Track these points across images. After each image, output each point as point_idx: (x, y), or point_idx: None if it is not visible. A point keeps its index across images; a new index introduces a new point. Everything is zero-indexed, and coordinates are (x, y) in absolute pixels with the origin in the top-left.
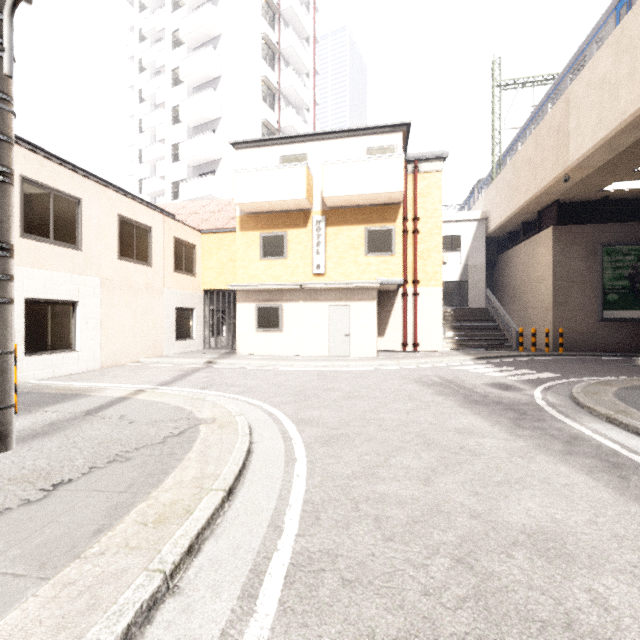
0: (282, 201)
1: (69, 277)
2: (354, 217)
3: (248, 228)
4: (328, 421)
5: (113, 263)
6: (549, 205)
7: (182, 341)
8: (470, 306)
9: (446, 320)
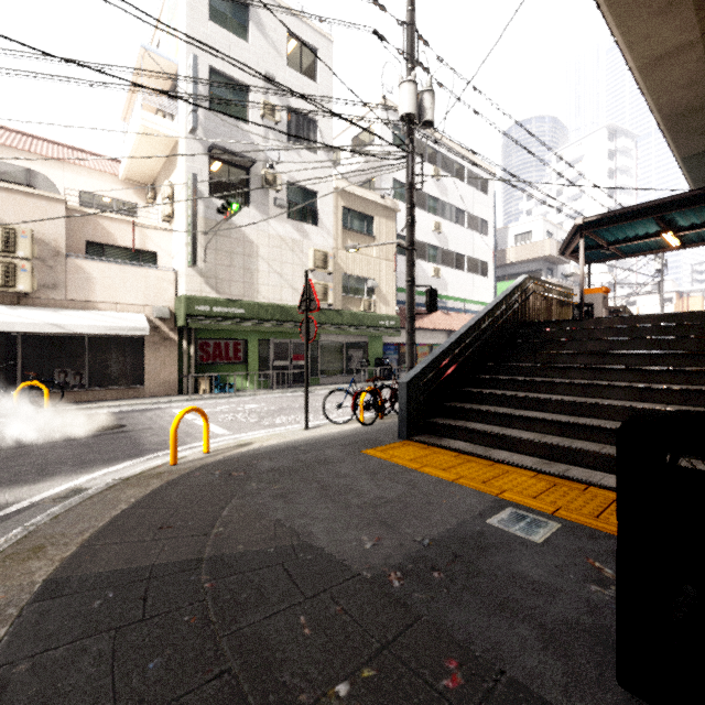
0: None
1: None
2: None
3: None
4: None
5: None
6: None
7: None
8: None
9: None
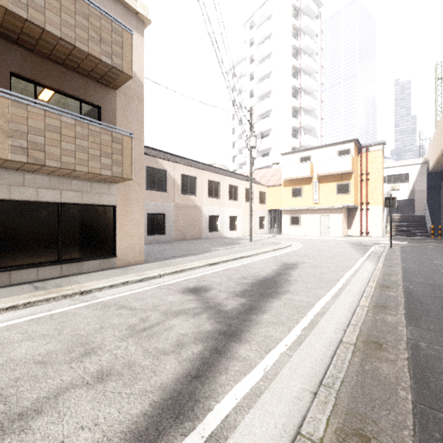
0: (300, 176)
1: (236, 209)
2: (331, 179)
3: (286, 186)
4: (309, 244)
5: (244, 204)
6: None
7: (261, 229)
8: (415, 213)
9: (393, 221)
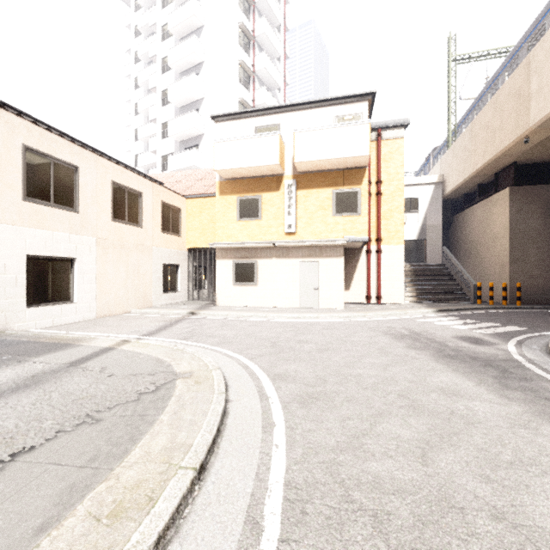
0: (257, 167)
1: (67, 236)
2: (322, 181)
3: (226, 192)
4: (304, 376)
5: (107, 224)
6: (506, 167)
7: (169, 293)
8: (428, 262)
9: (406, 275)
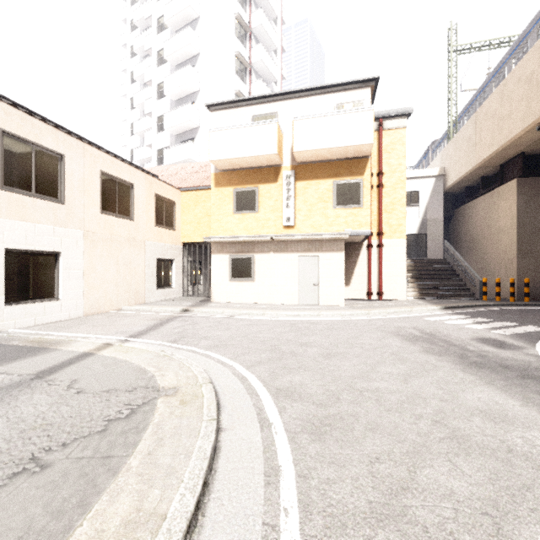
0: (254, 157)
1: (51, 229)
2: (323, 171)
3: (222, 184)
4: (312, 392)
5: (96, 216)
6: (513, 158)
7: (162, 289)
8: (428, 257)
9: (407, 270)
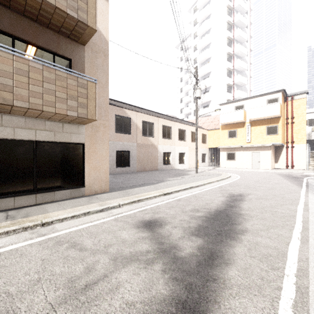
0: (235, 121)
1: (184, 147)
2: (261, 123)
3: (223, 129)
4: (245, 176)
5: (190, 143)
6: None
7: (203, 163)
8: None
9: None
